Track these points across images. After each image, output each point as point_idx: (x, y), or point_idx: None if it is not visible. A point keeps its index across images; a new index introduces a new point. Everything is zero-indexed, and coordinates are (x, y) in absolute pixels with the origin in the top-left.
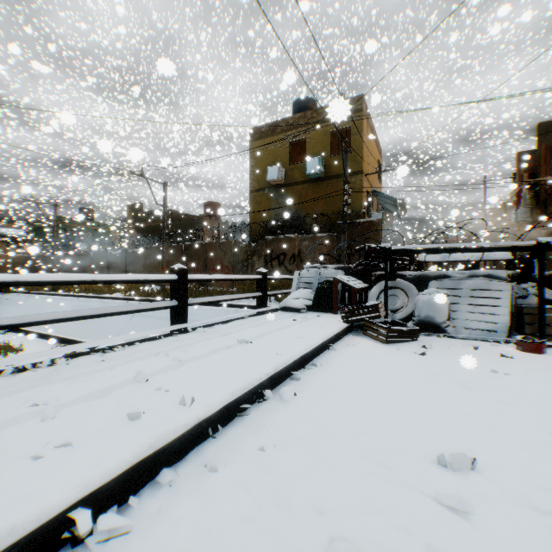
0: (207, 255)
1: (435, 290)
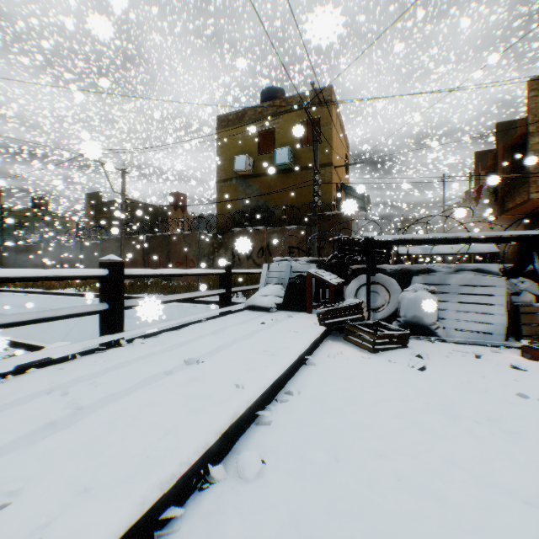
0: (170, 248)
1: (421, 286)
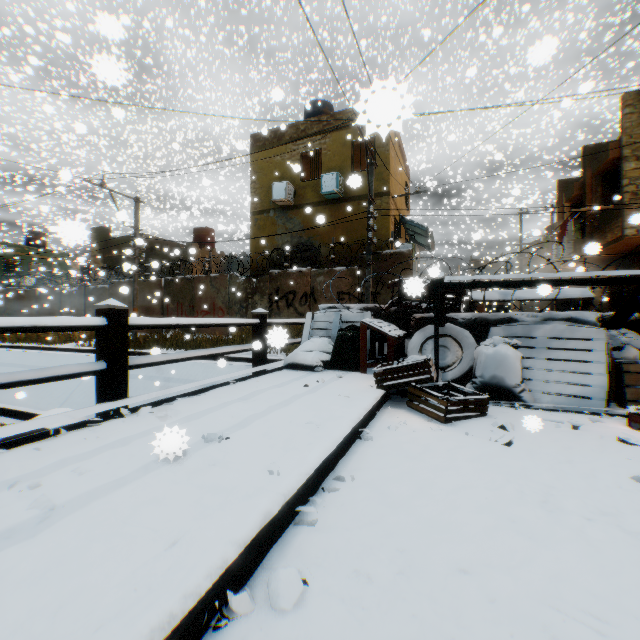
0: (194, 293)
1: (501, 339)
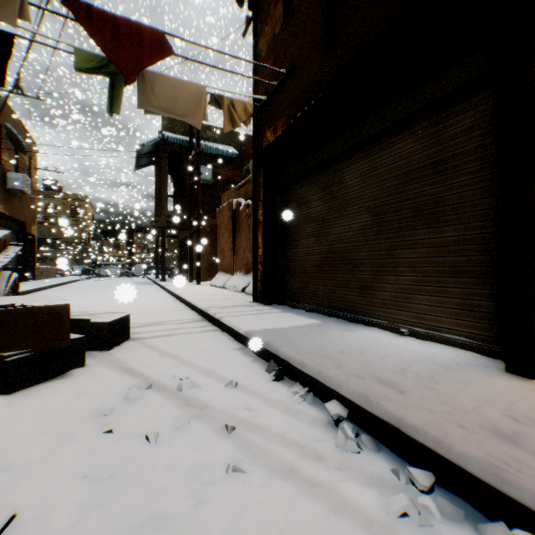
0: None
1: (109, 270)
